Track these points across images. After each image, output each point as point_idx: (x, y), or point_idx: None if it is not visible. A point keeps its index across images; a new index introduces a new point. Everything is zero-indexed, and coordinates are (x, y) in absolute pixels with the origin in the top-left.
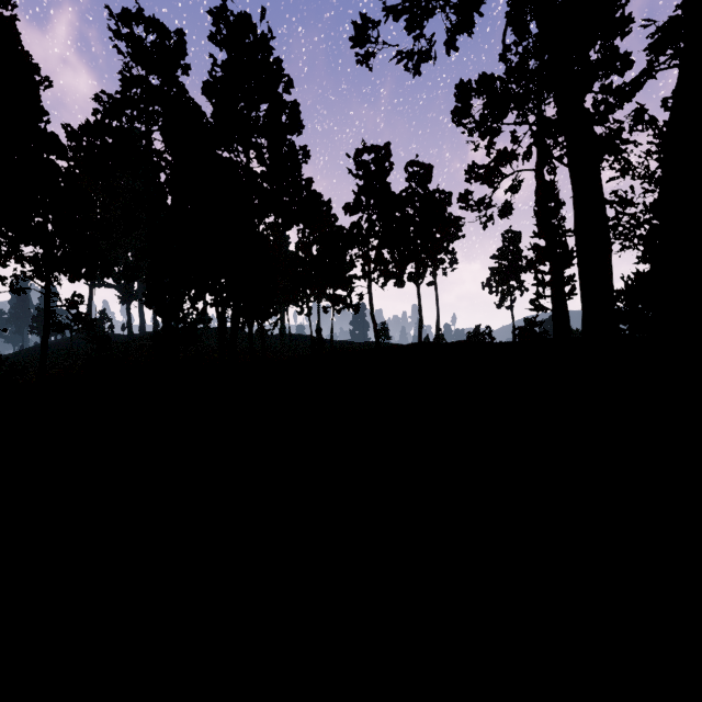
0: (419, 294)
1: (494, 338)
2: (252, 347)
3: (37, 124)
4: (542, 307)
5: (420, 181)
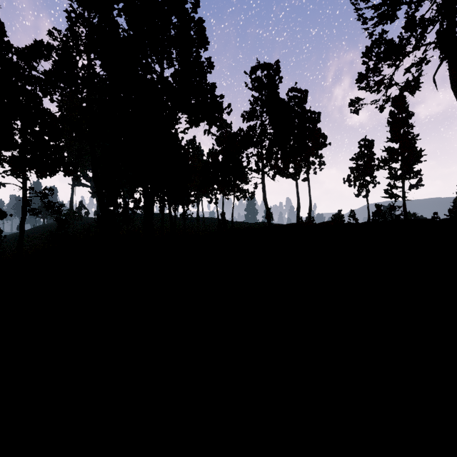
0: (297, 187)
1: (357, 219)
2: (172, 226)
3: (0, 51)
4: (394, 195)
5: (298, 102)
